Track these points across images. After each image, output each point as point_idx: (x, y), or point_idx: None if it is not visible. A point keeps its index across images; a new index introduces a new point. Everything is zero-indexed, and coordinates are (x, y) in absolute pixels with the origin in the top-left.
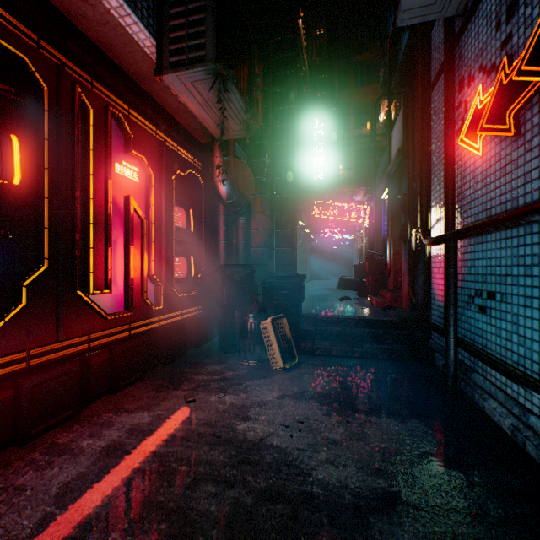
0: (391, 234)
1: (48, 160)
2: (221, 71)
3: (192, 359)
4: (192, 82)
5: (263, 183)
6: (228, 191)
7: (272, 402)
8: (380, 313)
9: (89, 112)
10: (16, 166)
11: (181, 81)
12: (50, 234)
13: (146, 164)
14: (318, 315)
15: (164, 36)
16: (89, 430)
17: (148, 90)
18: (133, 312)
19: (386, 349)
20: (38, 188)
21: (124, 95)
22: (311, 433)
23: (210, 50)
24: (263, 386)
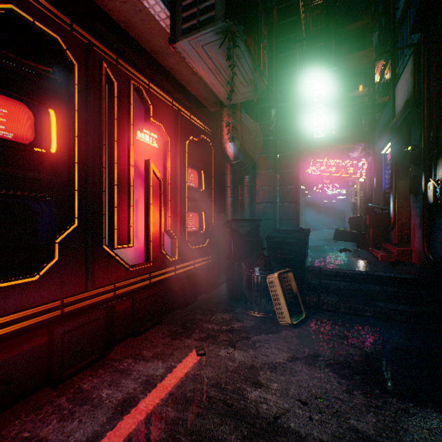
0: (394, 188)
1: (78, 129)
2: (230, 28)
3: (203, 305)
4: (203, 46)
5: (267, 143)
6: (235, 152)
7: (283, 365)
8: (389, 268)
9: (114, 85)
10: (53, 136)
11: (193, 46)
12: (80, 196)
13: (163, 131)
14: (322, 269)
15: (177, 6)
16: (110, 377)
17: (165, 65)
18: (152, 263)
19: (403, 311)
20: (69, 155)
21: (144, 70)
22: (334, 417)
23: (220, 8)
24: (271, 342)
